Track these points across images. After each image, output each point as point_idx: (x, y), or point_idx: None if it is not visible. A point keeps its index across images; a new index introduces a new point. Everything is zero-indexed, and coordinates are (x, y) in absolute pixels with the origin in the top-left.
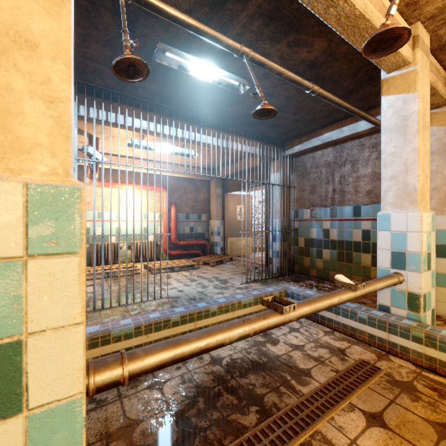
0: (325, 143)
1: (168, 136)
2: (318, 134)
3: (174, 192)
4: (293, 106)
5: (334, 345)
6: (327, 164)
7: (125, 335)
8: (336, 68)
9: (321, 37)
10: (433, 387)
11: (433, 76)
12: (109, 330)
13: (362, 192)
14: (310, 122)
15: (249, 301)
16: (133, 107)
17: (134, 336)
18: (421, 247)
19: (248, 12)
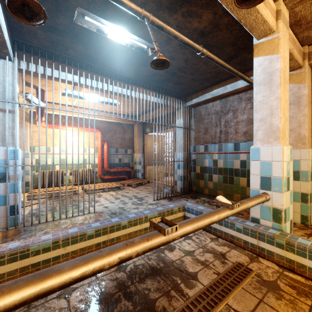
0: (214, 97)
1: (96, 89)
2: (209, 90)
3: (107, 133)
4: (190, 68)
5: (217, 250)
6: (216, 113)
7: (44, 249)
8: (220, 37)
9: (208, 10)
10: (292, 285)
11: (291, 44)
12: (28, 246)
13: (240, 133)
14: (203, 81)
15: (154, 215)
16: (65, 64)
17: (52, 249)
18: (283, 173)
19: None
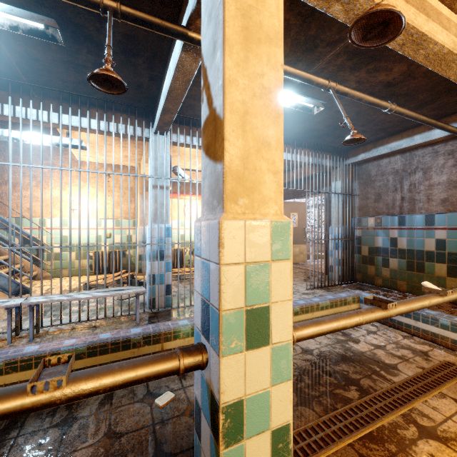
0: (393, 151)
1: None
2: (385, 142)
3: None
4: (362, 119)
5: (415, 348)
6: (394, 172)
7: None
8: (413, 85)
9: (401, 63)
10: None
11: None
12: None
13: (436, 201)
14: (377, 131)
15: (326, 304)
16: None
17: None
18: None
19: (335, 52)
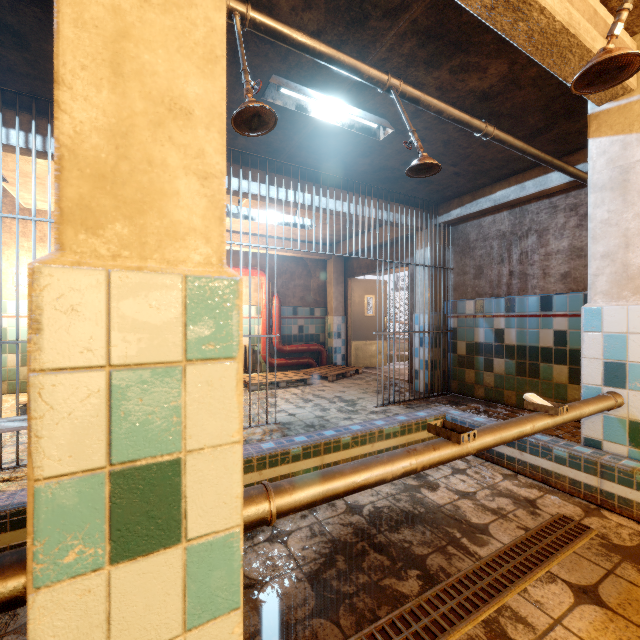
0: (498, 205)
1: (276, 201)
2: (488, 192)
3: (277, 277)
4: (453, 155)
5: (518, 494)
6: (500, 236)
7: None
8: (519, 100)
9: (500, 59)
10: None
11: None
12: None
13: (554, 276)
14: (476, 175)
15: (394, 429)
16: (230, 162)
17: (244, 472)
18: None
19: (398, 30)
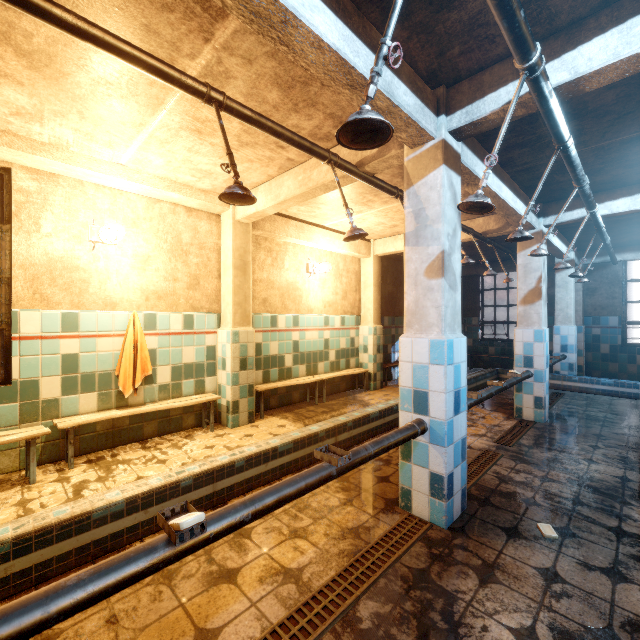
0: None
1: None
2: None
3: None
4: None
5: None
6: None
7: None
8: None
9: None
10: None
11: None
12: None
13: None
14: None
15: None
16: None
17: None
18: None
19: None
